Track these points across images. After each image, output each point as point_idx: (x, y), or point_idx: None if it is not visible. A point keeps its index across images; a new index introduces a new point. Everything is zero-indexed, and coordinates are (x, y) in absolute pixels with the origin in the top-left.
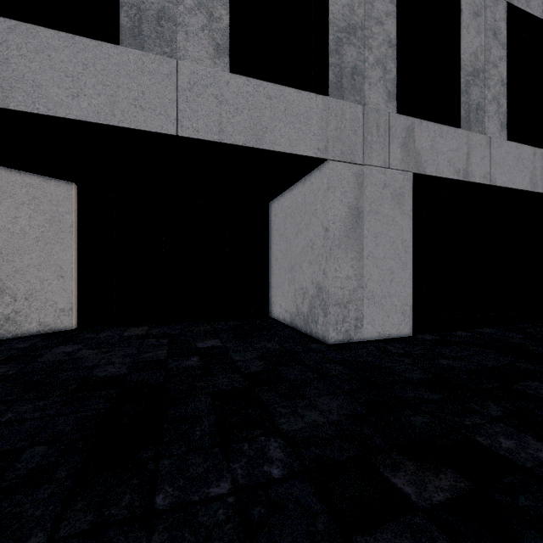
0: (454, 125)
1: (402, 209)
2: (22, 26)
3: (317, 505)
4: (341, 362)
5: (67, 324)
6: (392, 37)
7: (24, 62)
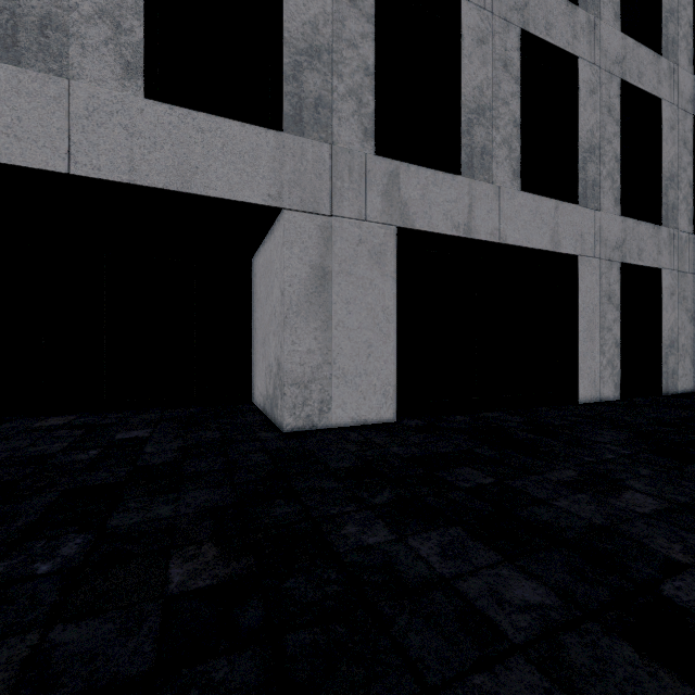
0: (455, 171)
1: (383, 270)
2: None
3: (52, 598)
4: (272, 452)
5: None
6: (370, 64)
7: None
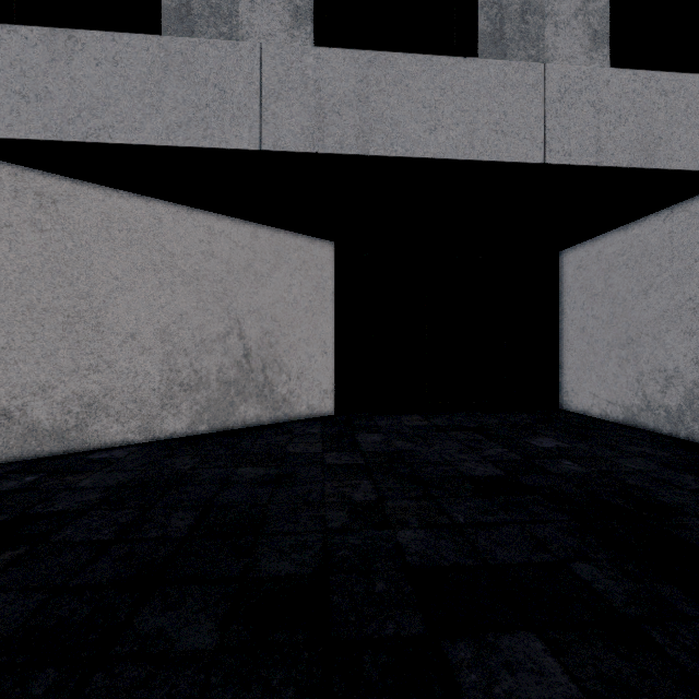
0: None
1: None
2: (381, 56)
3: None
4: None
5: (329, 408)
6: None
7: (382, 98)
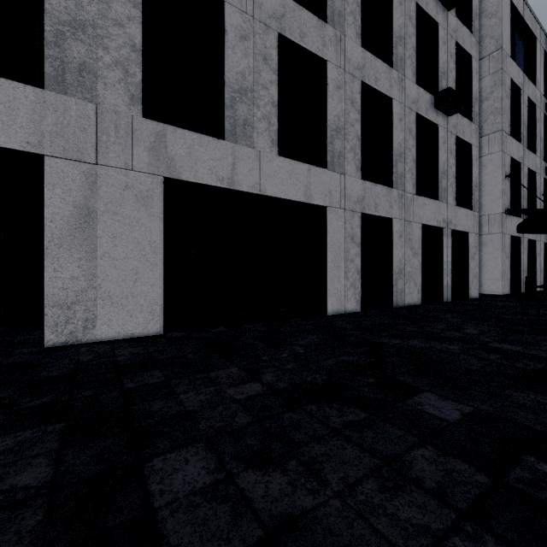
0: (223, 136)
1: (150, 212)
2: None
3: None
4: (1, 366)
5: None
6: (137, 42)
7: None
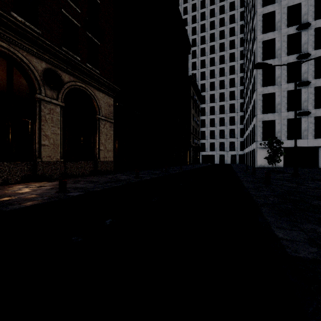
0: None
1: None
2: (292, 140)
3: None
4: None
5: (283, 166)
6: None
7: (292, 143)
